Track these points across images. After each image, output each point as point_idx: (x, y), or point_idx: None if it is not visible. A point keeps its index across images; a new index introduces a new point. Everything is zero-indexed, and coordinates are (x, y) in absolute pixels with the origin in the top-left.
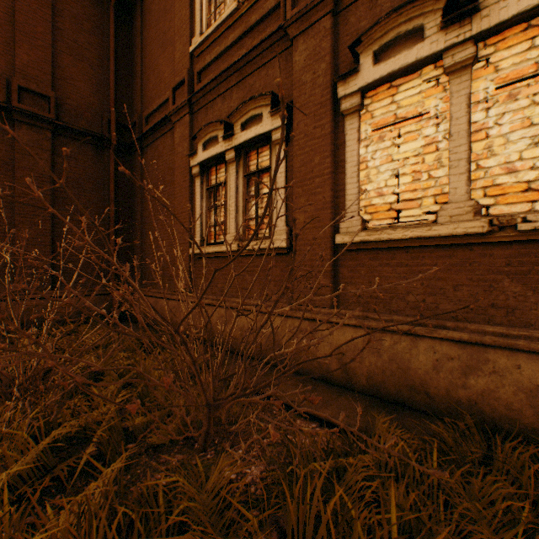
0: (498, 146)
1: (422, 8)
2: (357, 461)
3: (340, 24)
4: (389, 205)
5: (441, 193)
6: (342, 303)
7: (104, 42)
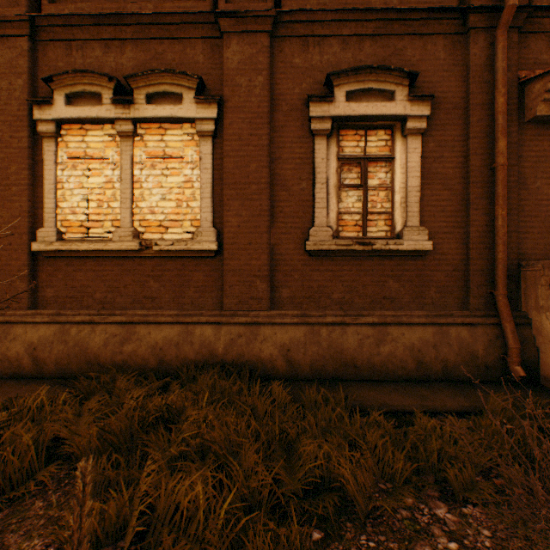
0: (148, 195)
1: (100, 81)
2: (3, 421)
3: (40, 51)
4: (82, 222)
5: (117, 219)
6: (42, 304)
7: None
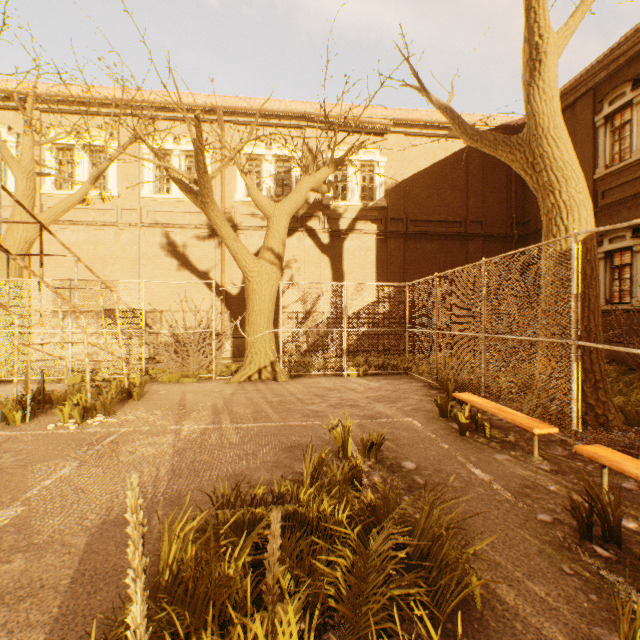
0: None
1: None
2: None
3: None
4: None
5: None
6: None
7: (505, 173)
